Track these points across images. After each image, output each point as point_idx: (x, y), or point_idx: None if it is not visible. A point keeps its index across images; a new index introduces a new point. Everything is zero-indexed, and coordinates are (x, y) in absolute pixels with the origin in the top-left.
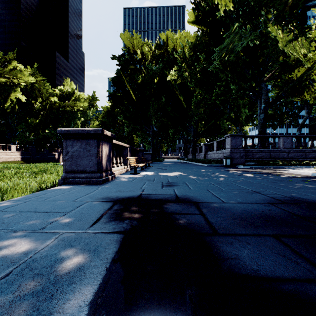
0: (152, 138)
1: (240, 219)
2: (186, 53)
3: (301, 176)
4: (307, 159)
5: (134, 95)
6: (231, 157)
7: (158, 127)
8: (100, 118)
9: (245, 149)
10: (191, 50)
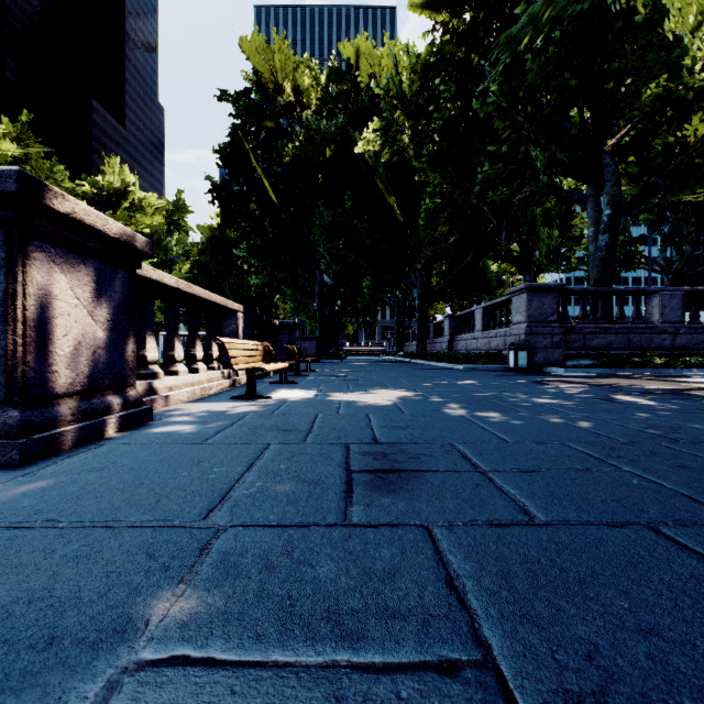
0: (321, 301)
1: None
2: (406, 85)
3: None
4: None
5: (273, 193)
6: (530, 346)
7: (335, 273)
8: (195, 255)
9: (564, 326)
10: (419, 77)
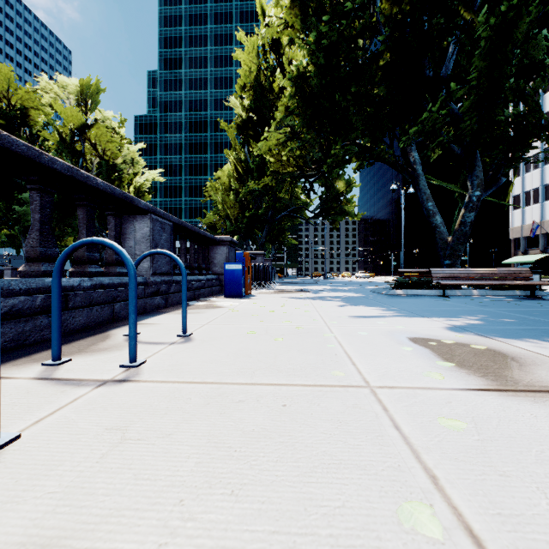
0: None
1: None
2: None
3: None
4: None
5: None
6: None
7: None
8: None
9: None
10: None
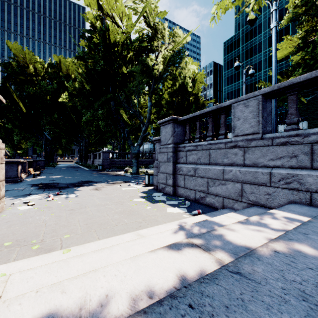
0: (45, 146)
1: (65, 184)
2: (77, 85)
3: (115, 174)
4: (143, 165)
5: (24, 106)
6: (103, 165)
7: (52, 137)
8: None
9: (112, 160)
10: (81, 84)
